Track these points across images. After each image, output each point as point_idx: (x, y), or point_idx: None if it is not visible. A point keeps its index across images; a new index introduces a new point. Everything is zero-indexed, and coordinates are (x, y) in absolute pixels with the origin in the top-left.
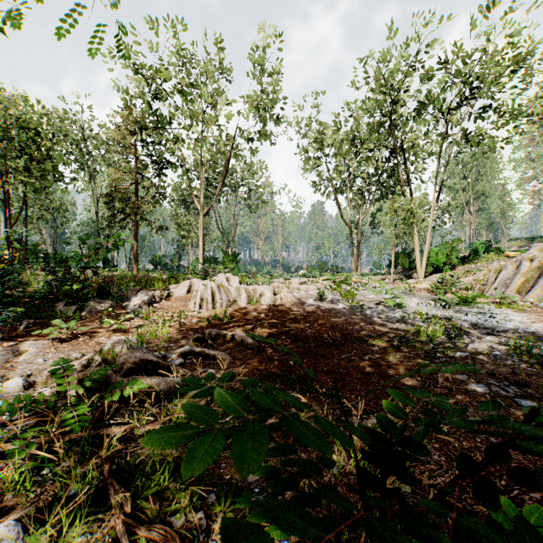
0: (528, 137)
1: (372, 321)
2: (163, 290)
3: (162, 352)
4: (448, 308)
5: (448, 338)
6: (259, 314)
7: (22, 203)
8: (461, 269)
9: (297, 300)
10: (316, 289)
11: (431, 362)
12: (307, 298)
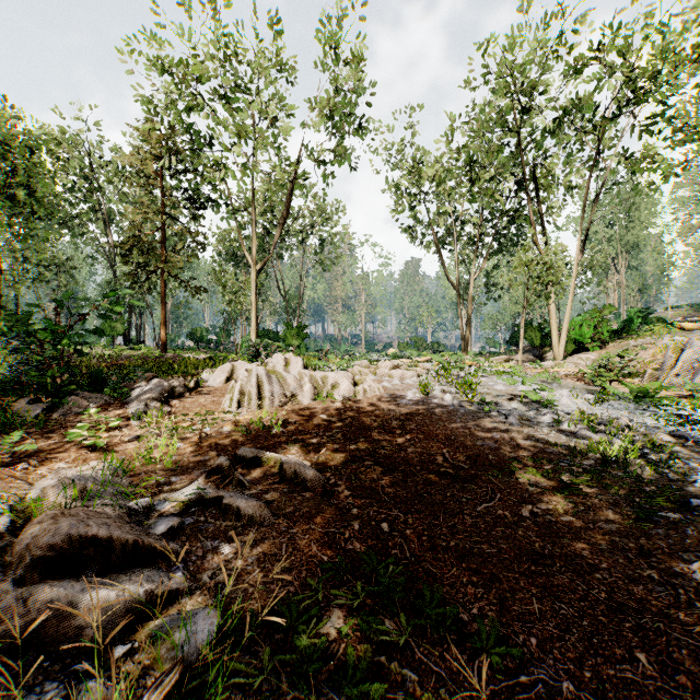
0: (695, 170)
1: (510, 429)
2: (189, 378)
3: (146, 499)
4: (619, 406)
5: (648, 463)
6: (329, 417)
7: (11, 256)
8: (616, 347)
9: (388, 394)
10: (416, 376)
11: (652, 525)
12: (403, 390)
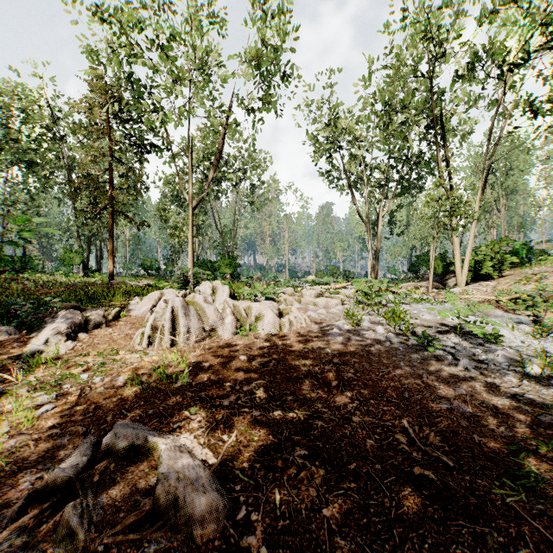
0: None
1: (469, 378)
2: (111, 307)
3: None
4: None
5: None
6: (250, 359)
7: None
8: (512, 274)
9: (315, 326)
10: (340, 304)
11: None
12: (330, 320)
